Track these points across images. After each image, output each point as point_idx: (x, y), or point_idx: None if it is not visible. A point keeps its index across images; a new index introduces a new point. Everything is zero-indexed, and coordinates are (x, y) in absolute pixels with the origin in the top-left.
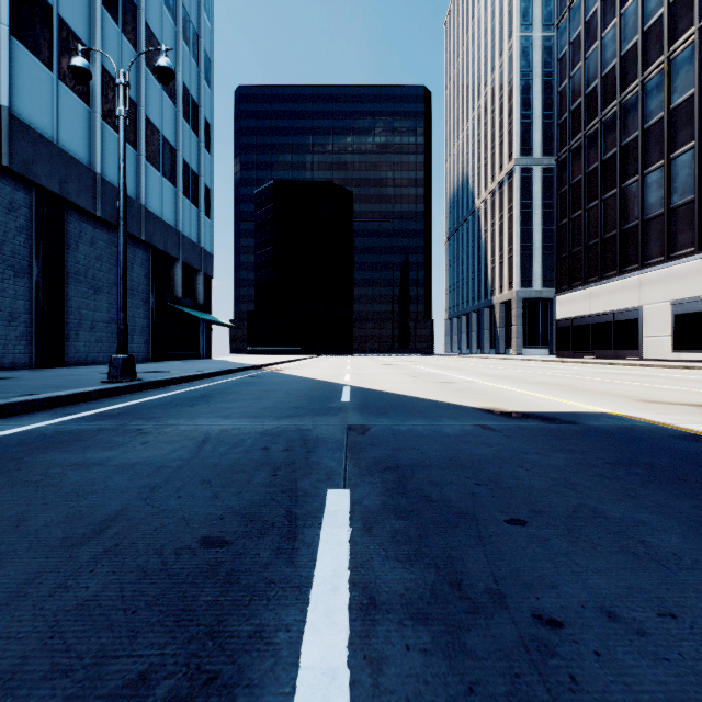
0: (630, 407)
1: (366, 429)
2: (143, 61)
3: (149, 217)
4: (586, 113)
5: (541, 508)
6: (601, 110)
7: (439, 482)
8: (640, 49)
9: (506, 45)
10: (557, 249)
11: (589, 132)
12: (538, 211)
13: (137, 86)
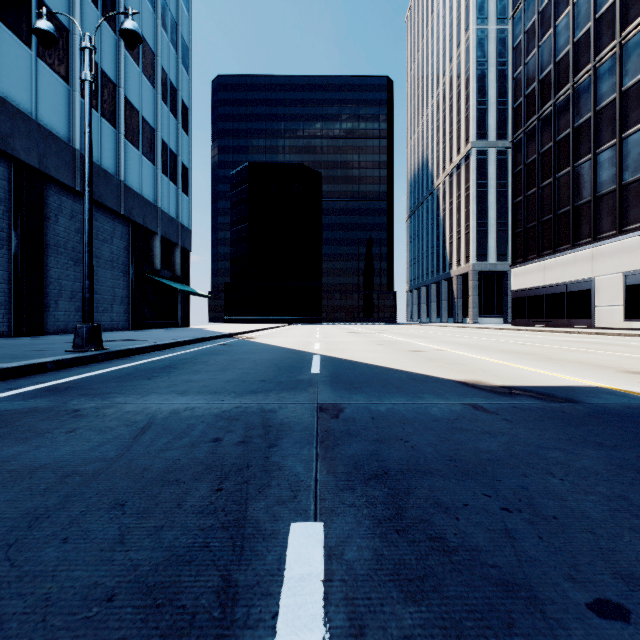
0: (621, 380)
1: (340, 410)
2: (122, 45)
3: (128, 193)
4: (540, 97)
5: (629, 569)
6: (555, 94)
7: (449, 504)
8: (592, 36)
9: (463, 37)
10: (512, 225)
11: (543, 114)
12: (492, 190)
13: (117, 67)
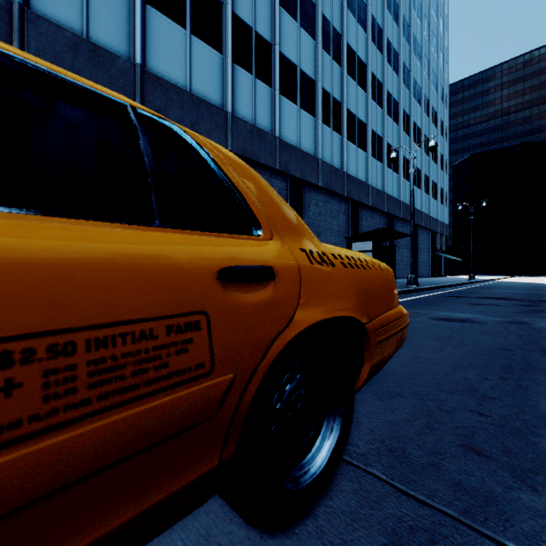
0: None
1: None
2: (430, 159)
3: (431, 219)
4: None
5: None
6: None
7: None
8: None
9: None
10: None
11: None
12: None
13: (428, 170)
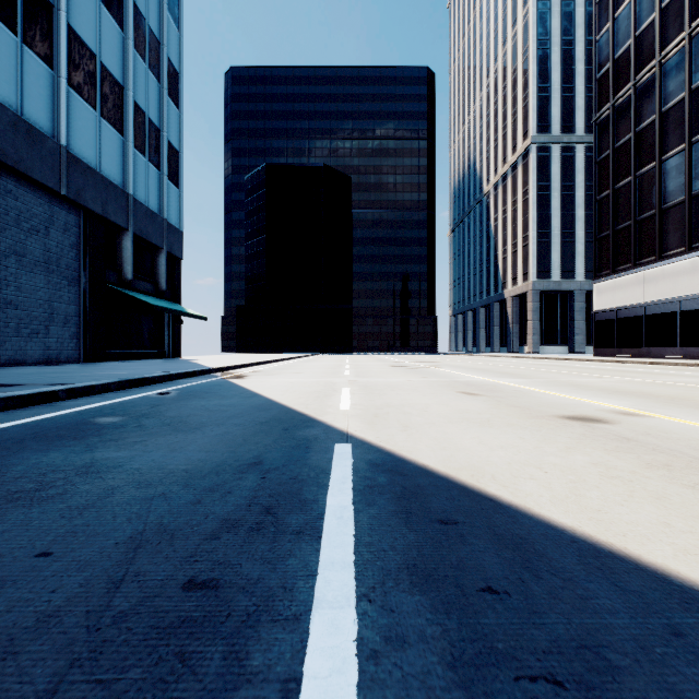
0: None
1: None
2: None
3: (76, 166)
4: (637, 58)
5: None
6: (660, 49)
7: None
8: None
9: (520, 13)
10: (595, 227)
11: (642, 80)
12: (556, 194)
13: None
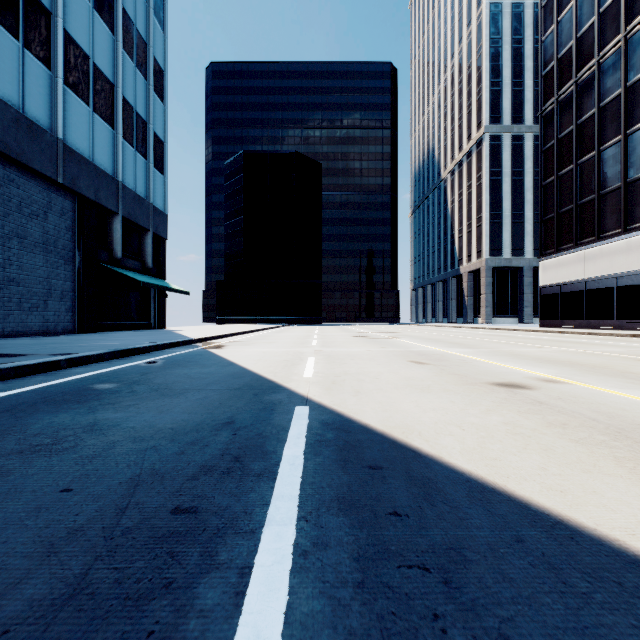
0: None
1: None
2: None
3: (71, 157)
4: (578, 57)
5: None
6: (599, 50)
7: None
8: None
9: (474, 14)
10: (541, 210)
11: (582, 77)
12: (507, 179)
13: None
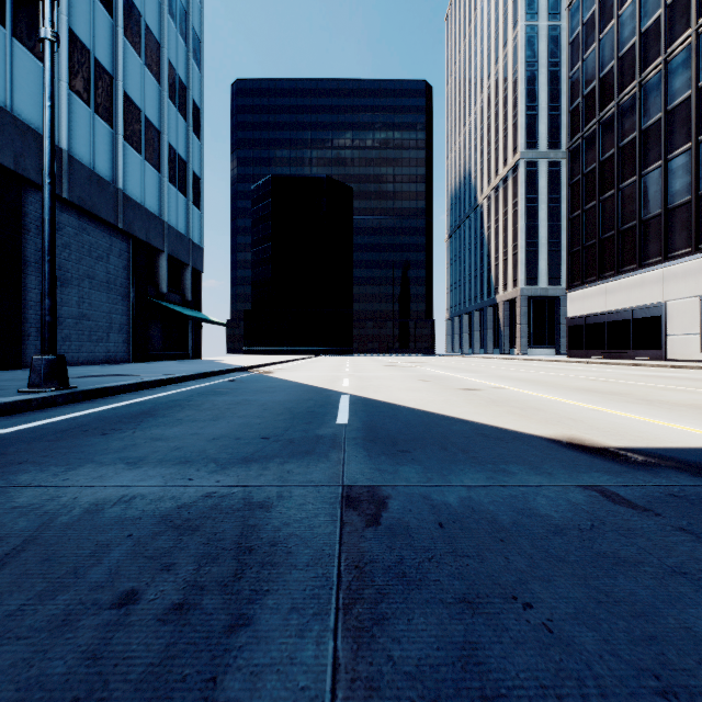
0: None
1: (381, 502)
2: (120, 30)
3: (128, 203)
4: (601, 97)
5: None
6: (618, 93)
7: None
8: (663, 24)
9: (510, 35)
10: (569, 243)
11: (604, 117)
12: (543, 206)
13: (114, 57)
